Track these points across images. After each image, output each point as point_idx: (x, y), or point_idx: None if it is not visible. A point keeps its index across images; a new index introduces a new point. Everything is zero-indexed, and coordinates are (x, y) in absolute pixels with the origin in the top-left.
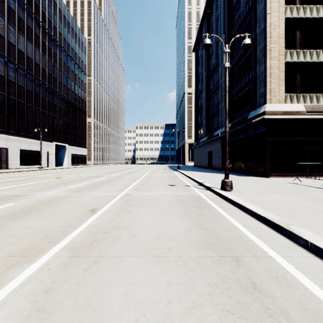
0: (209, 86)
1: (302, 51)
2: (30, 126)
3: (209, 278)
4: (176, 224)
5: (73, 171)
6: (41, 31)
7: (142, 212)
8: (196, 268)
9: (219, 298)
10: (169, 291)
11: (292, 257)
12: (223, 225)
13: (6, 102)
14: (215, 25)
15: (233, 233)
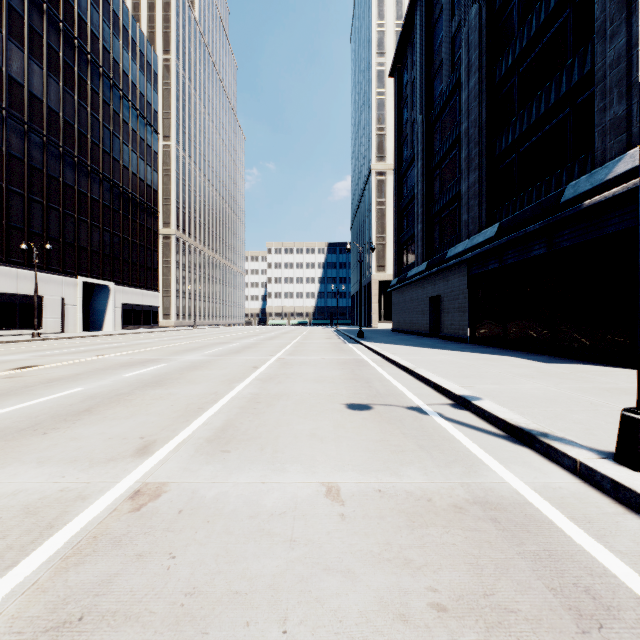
0: (430, 144)
1: None
2: (17, 240)
3: None
4: None
5: (103, 345)
6: (47, 24)
7: None
8: None
9: None
10: None
11: None
12: None
13: None
14: None
15: None
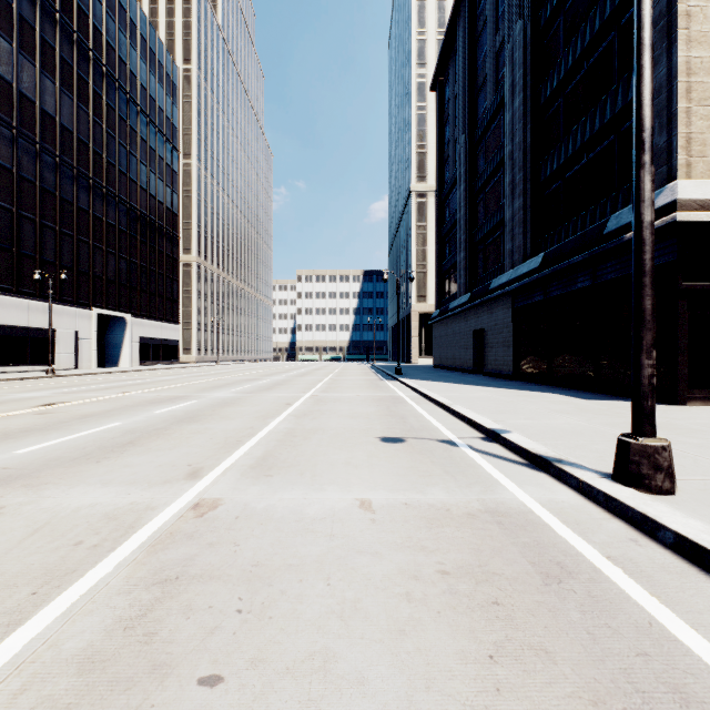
0: (474, 166)
1: None
2: (29, 269)
3: None
4: None
5: (124, 382)
6: (59, 35)
7: None
8: None
9: None
10: None
11: None
12: None
13: None
14: (491, 9)
15: None
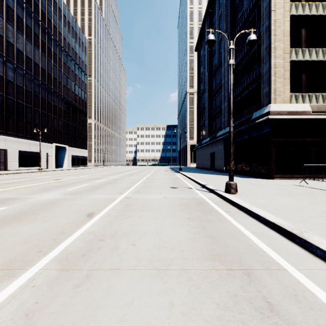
0: (211, 86)
1: (308, 49)
2: (29, 127)
3: (217, 298)
4: (179, 231)
5: (73, 173)
6: (41, 30)
7: (142, 217)
8: (202, 285)
9: (231, 324)
10: (171, 315)
11: (310, 270)
12: (230, 232)
13: (4, 103)
14: (217, 24)
15: (241, 242)
